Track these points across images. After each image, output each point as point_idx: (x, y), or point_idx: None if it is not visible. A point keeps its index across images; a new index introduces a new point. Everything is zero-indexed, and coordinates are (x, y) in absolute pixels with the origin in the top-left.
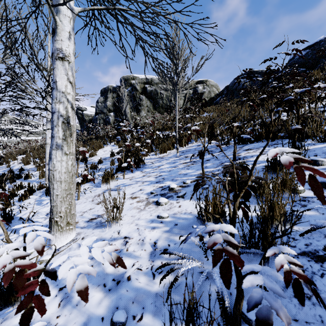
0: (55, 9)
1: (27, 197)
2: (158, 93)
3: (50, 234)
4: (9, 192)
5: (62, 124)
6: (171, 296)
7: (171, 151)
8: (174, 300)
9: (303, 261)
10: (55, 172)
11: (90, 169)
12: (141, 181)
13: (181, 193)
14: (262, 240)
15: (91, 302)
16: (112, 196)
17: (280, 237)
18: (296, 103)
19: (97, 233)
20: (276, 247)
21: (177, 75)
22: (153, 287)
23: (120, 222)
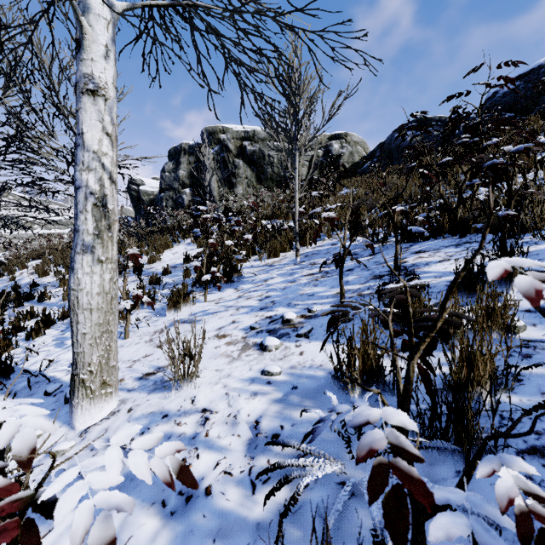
0: (81, 5)
1: (41, 333)
2: (265, 155)
3: (71, 402)
4: (10, 324)
5: (93, 208)
6: (285, 531)
7: (287, 253)
8: (292, 539)
9: (534, 465)
10: (81, 294)
11: (149, 284)
12: (234, 306)
13: (304, 329)
14: (454, 424)
15: (138, 538)
16: (185, 333)
17: (504, 436)
18: (506, 170)
19: (155, 400)
20: (495, 458)
21: (297, 124)
22: (251, 509)
23: (196, 381)
